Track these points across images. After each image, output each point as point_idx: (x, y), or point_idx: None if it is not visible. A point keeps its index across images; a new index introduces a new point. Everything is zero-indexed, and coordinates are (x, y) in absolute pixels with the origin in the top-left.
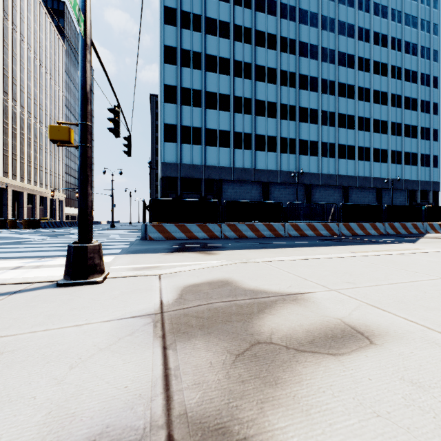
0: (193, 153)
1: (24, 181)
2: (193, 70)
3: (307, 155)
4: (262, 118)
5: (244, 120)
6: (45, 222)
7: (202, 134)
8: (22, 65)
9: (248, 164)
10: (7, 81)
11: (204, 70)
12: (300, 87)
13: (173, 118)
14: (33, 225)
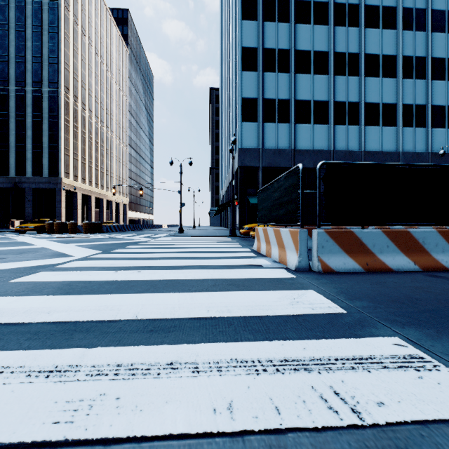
0: (278, 134)
1: (92, 185)
2: (278, 24)
3: (444, 127)
4: (375, 79)
5: (349, 84)
6: (107, 225)
7: (291, 107)
8: (90, 70)
9: (354, 145)
10: (77, 85)
11: (294, 22)
12: (433, 29)
13: (253, 89)
14: (94, 229)
